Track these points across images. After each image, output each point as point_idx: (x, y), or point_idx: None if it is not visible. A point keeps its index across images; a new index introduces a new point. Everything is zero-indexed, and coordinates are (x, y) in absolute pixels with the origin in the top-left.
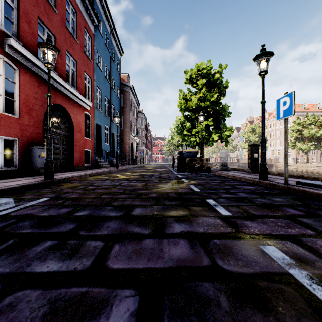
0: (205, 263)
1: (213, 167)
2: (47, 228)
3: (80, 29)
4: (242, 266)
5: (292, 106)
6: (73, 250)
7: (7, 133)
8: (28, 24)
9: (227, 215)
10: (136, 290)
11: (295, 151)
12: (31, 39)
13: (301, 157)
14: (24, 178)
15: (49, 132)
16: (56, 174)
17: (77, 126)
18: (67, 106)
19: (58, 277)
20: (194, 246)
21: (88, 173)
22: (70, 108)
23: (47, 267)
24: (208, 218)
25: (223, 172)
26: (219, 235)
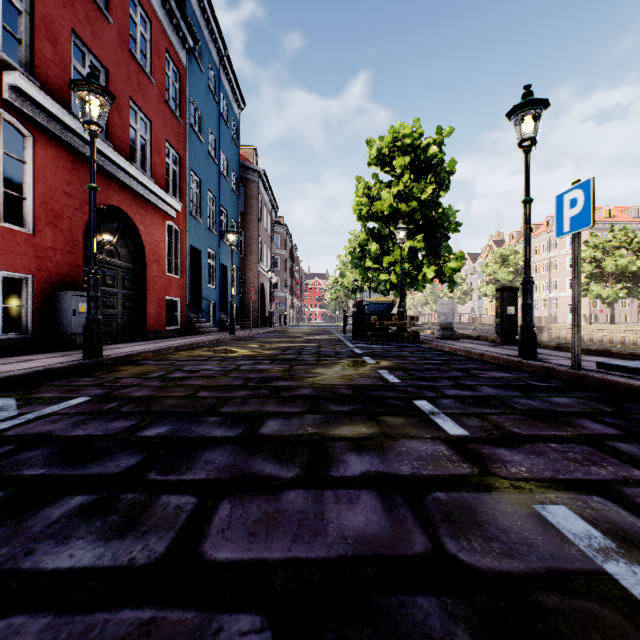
0: (418, 547)
1: (424, 333)
2: (79, 465)
3: (158, 57)
4: (501, 555)
5: (589, 209)
6: (130, 516)
7: (8, 263)
8: (52, 45)
9: (460, 435)
10: (264, 616)
11: (588, 300)
12: (59, 75)
13: (600, 312)
14: (44, 355)
15: (92, 262)
16: (108, 348)
17: (152, 251)
18: (132, 210)
19: (92, 584)
20: (392, 506)
21: (173, 346)
22: (138, 214)
23: (70, 559)
24: (419, 441)
25: (445, 344)
26: (445, 480)
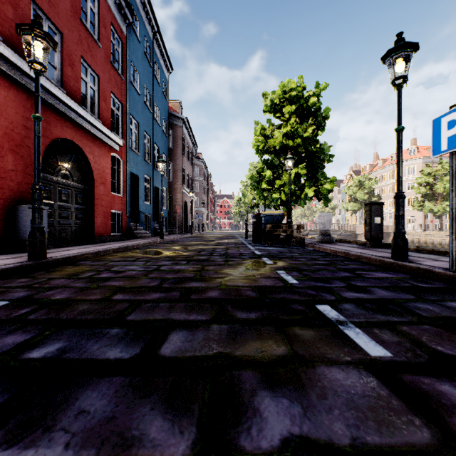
0: None
1: (306, 238)
2: None
3: (104, 27)
4: None
5: None
6: None
7: None
8: (13, 8)
9: (383, 358)
10: None
11: (421, 213)
12: None
13: (430, 222)
14: (0, 257)
15: (36, 180)
16: (58, 250)
17: (100, 175)
18: (83, 143)
19: None
20: None
21: (111, 248)
22: (88, 147)
23: None
24: (340, 368)
25: (326, 247)
26: None
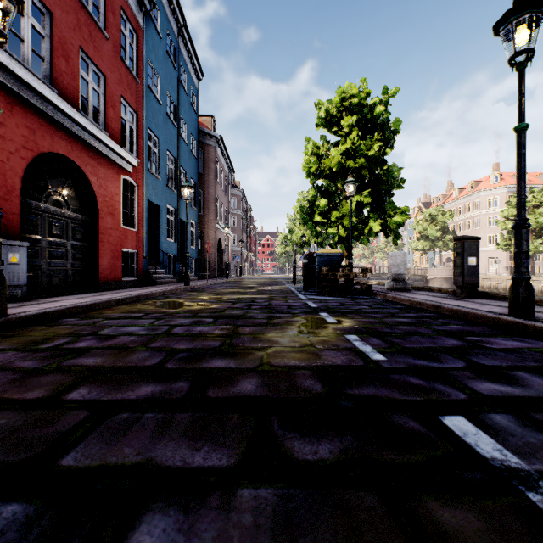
0: None
1: None
2: None
3: (112, 13)
4: None
5: None
6: None
7: None
8: None
9: None
10: None
11: (506, 254)
12: None
13: None
14: None
15: None
16: (40, 302)
17: (106, 203)
18: (82, 161)
19: None
20: None
21: (114, 299)
22: (89, 165)
23: None
24: None
25: (403, 296)
26: None
